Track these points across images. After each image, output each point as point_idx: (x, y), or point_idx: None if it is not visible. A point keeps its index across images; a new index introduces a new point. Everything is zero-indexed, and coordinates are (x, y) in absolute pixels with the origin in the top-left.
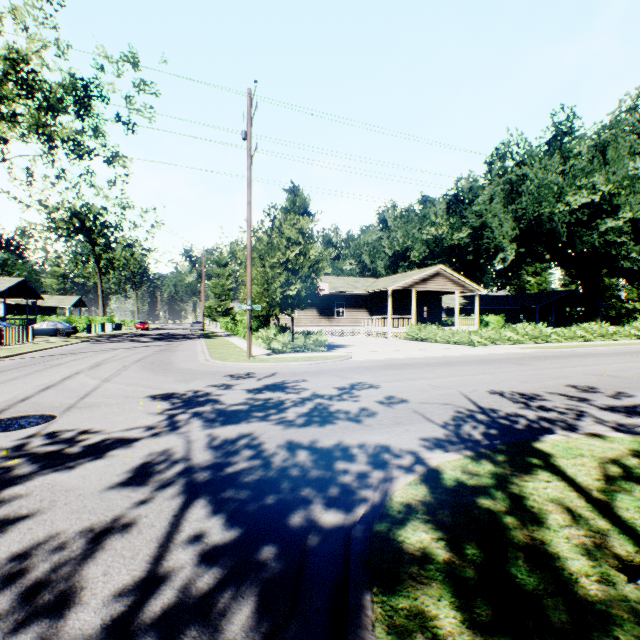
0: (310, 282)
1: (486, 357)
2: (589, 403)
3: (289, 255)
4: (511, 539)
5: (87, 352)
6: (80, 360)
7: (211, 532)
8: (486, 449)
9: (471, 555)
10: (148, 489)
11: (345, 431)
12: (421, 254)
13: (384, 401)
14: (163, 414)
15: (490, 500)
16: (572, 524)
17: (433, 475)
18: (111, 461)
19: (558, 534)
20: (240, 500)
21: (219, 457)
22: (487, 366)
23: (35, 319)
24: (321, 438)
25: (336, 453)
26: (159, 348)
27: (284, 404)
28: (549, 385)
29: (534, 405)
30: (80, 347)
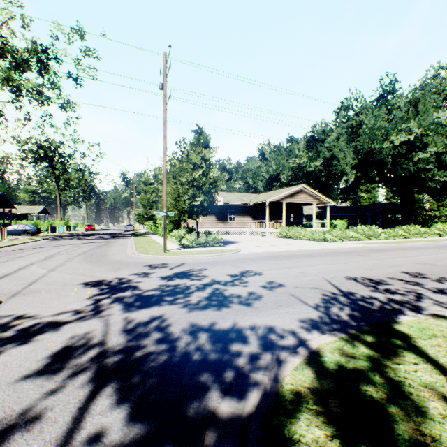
0: (210, 195)
1: (338, 250)
2: (423, 287)
3: (195, 176)
4: (402, 435)
5: (44, 247)
6: (37, 253)
7: (111, 429)
8: (355, 330)
9: None
10: (61, 377)
11: (238, 313)
12: (288, 177)
13: (267, 286)
14: (91, 299)
15: (371, 386)
16: None
17: (316, 358)
18: (35, 346)
19: (444, 427)
20: (144, 388)
21: (131, 340)
22: (340, 257)
23: (10, 223)
24: (218, 320)
25: (231, 335)
26: (99, 244)
27: (189, 289)
28: (388, 272)
29: (382, 289)
30: (40, 243)
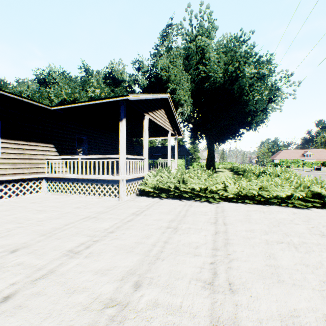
0: None
1: None
2: None
3: None
4: None
5: None
6: None
7: None
8: None
9: None
10: None
11: None
12: None
13: None
14: None
15: None
16: None
17: None
18: None
19: None
20: None
21: None
22: None
23: None
24: None
25: None
26: None
27: None
28: None
29: None
30: None
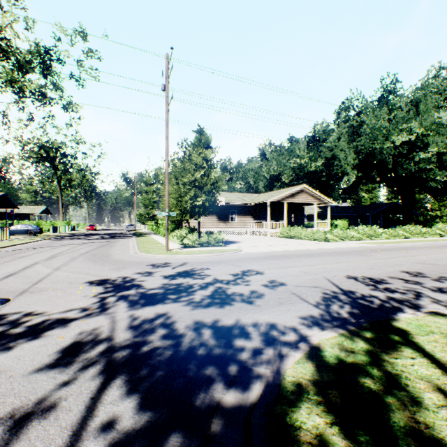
0: (212, 196)
1: (338, 250)
2: (422, 285)
3: (196, 176)
4: (398, 422)
5: (47, 247)
6: (41, 253)
7: (123, 417)
8: (355, 327)
9: (365, 443)
10: (72, 369)
11: (240, 311)
12: (289, 177)
13: (268, 285)
14: (96, 297)
15: (369, 378)
16: (446, 404)
17: (316, 353)
18: (45, 341)
19: (438, 416)
20: (152, 380)
21: (137, 336)
22: (340, 257)
23: (12, 223)
24: (221, 317)
25: (234, 331)
26: (101, 244)
27: (192, 288)
28: (389, 271)
29: (382, 287)
30: (43, 243)
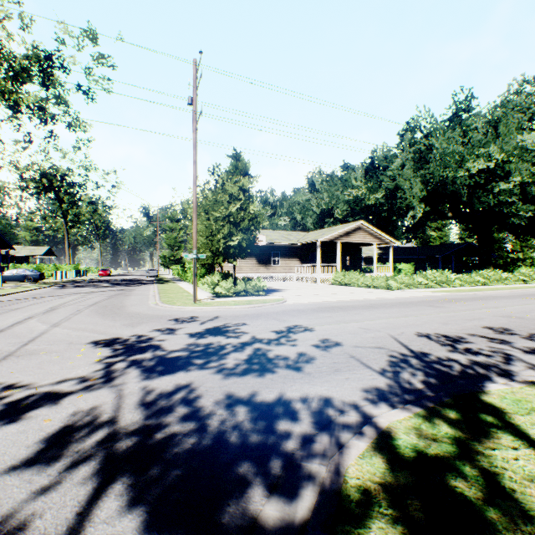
0: (250, 234)
1: (404, 300)
2: (511, 345)
3: (231, 210)
4: None
5: (47, 297)
6: (38, 304)
7: None
8: (434, 403)
9: None
10: (56, 468)
11: (285, 381)
12: (344, 212)
13: (320, 345)
14: (101, 362)
15: (461, 480)
16: None
17: (387, 442)
18: (26, 426)
19: None
20: (164, 484)
21: (149, 418)
22: (407, 308)
23: (7, 267)
24: (261, 390)
25: (277, 410)
26: (115, 292)
27: (224, 350)
28: (468, 327)
29: (462, 348)
30: (43, 292)
